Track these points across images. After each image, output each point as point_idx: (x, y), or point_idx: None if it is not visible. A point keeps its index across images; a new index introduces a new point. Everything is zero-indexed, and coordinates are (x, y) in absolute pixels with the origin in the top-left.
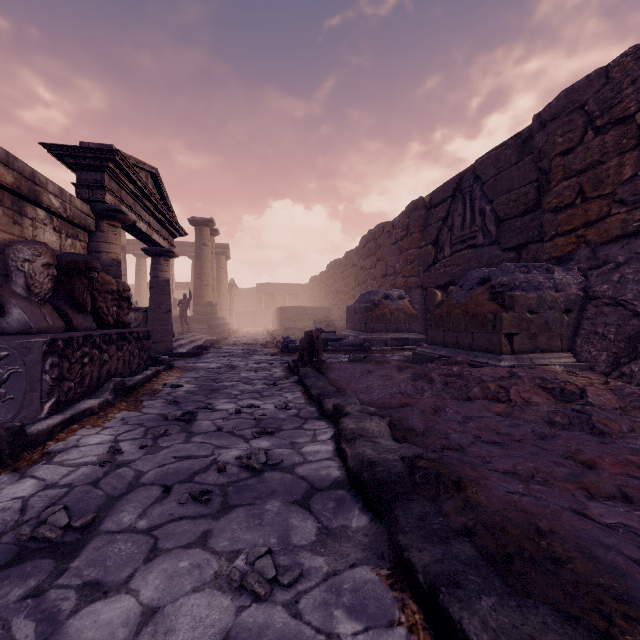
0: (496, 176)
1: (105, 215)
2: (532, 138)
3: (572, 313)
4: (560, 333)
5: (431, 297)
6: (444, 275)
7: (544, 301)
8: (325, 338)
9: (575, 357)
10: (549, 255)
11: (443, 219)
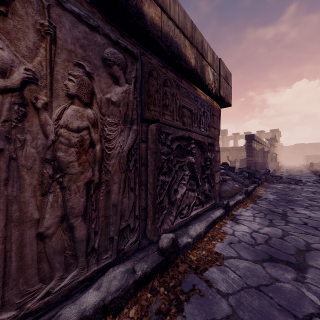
0: None
1: (271, 145)
2: None
3: None
4: None
5: None
6: None
7: None
8: None
9: None
10: None
11: None
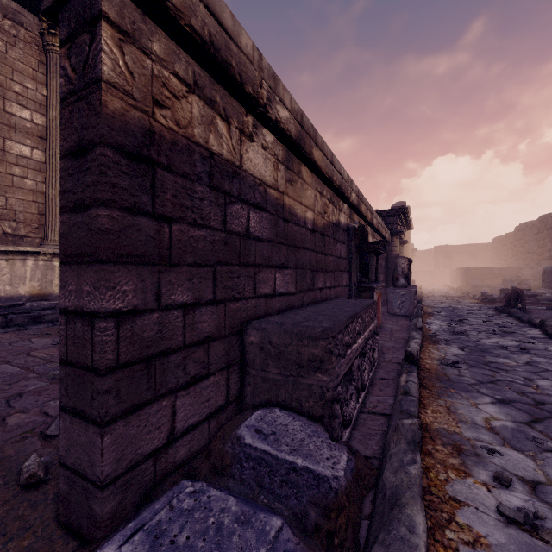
0: None
1: (395, 234)
2: None
3: None
4: None
5: None
6: None
7: None
8: None
9: None
10: None
11: None
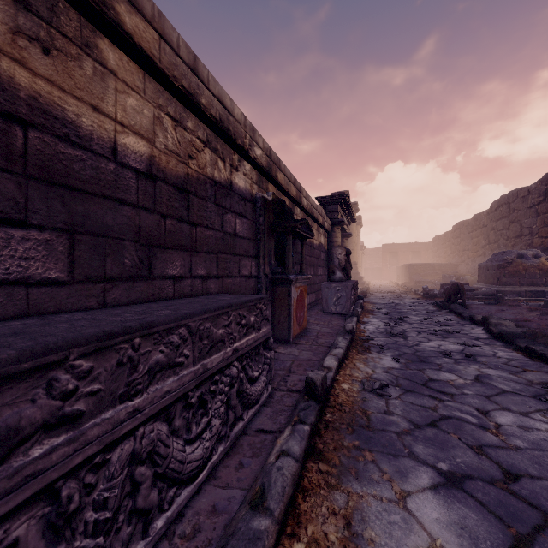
0: None
1: (336, 224)
2: None
3: None
4: None
5: None
6: None
7: None
8: None
9: None
10: None
11: None
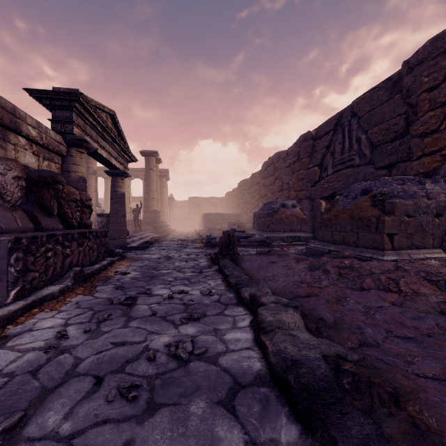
0: (370, 112)
1: (73, 143)
2: (401, 80)
3: (442, 217)
4: (432, 233)
5: (317, 205)
6: (327, 189)
7: (419, 207)
8: (238, 236)
9: (445, 253)
10: (417, 171)
11: (326, 147)
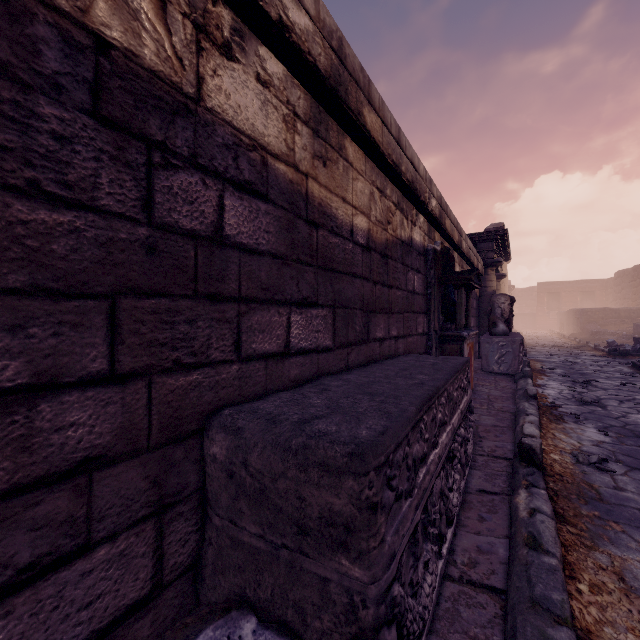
0: None
1: (490, 265)
2: None
3: None
4: None
5: None
6: None
7: None
8: None
9: None
10: None
11: None
